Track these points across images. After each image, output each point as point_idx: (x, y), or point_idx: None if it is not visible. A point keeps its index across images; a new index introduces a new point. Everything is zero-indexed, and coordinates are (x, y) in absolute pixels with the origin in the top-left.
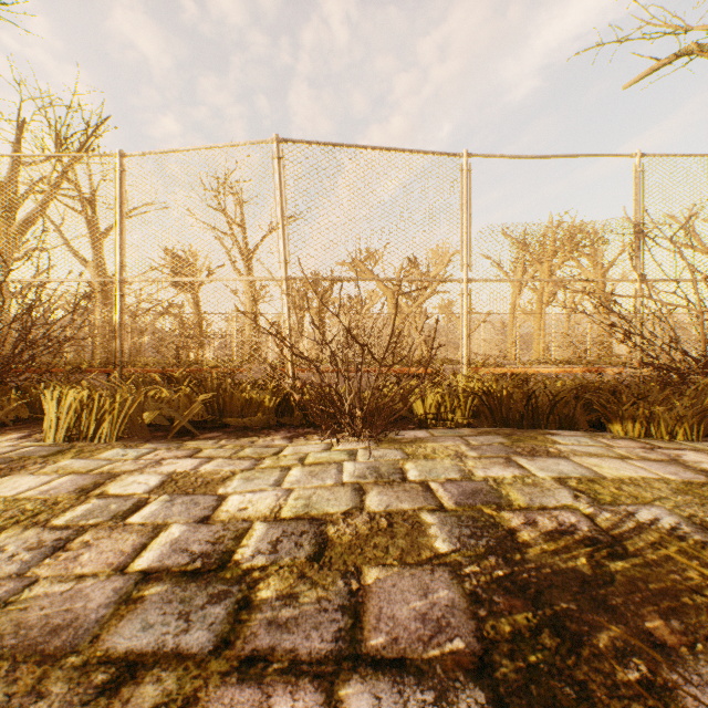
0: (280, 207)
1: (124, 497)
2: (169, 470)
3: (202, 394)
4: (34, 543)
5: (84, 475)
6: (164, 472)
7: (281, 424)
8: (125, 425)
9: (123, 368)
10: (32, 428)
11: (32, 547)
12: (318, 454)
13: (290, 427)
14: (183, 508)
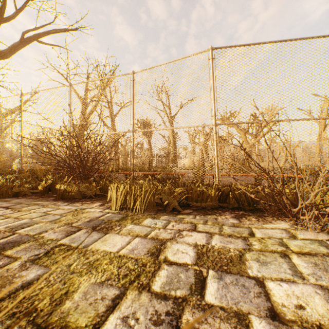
0: (212, 85)
1: (182, 266)
2: (192, 242)
3: (177, 187)
4: (154, 315)
5: (144, 238)
6: (190, 244)
7: (220, 206)
8: (145, 203)
9: (134, 172)
10: (102, 200)
11: (154, 319)
12: (291, 241)
13: (228, 209)
14: (238, 291)
